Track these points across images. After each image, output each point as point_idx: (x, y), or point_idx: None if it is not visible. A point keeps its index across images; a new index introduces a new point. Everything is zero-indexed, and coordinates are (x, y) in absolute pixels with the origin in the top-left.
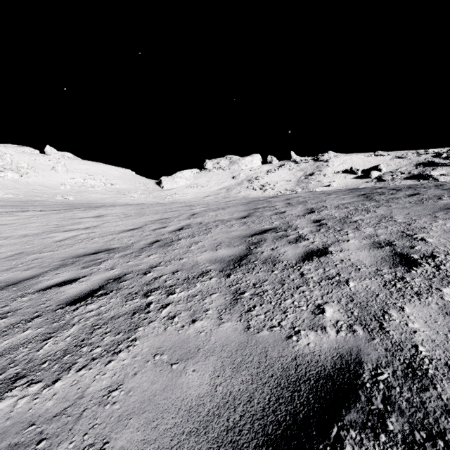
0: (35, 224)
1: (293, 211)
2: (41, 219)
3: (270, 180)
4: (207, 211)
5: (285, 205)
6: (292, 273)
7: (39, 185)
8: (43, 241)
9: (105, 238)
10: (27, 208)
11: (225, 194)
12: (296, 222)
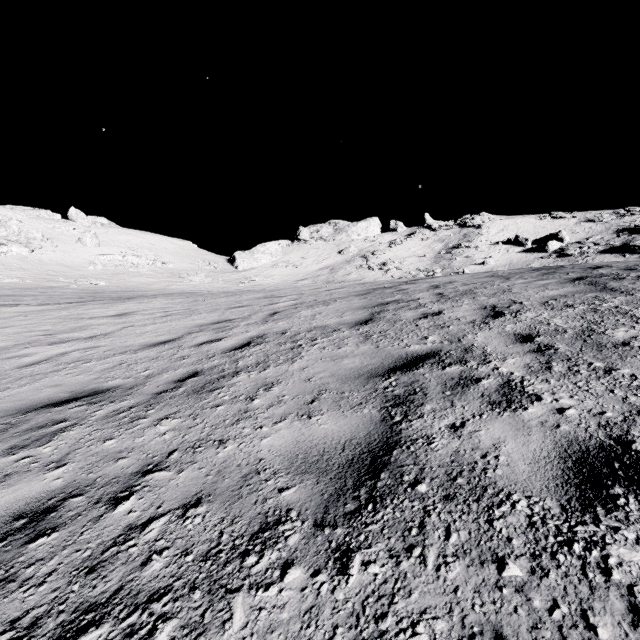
0: (12, 329)
1: (457, 311)
2: (29, 320)
3: (394, 255)
4: (297, 307)
5: (436, 298)
6: (591, 594)
7: (58, 264)
8: (3, 364)
9: (108, 360)
10: (21, 300)
11: (328, 276)
12: (477, 339)
